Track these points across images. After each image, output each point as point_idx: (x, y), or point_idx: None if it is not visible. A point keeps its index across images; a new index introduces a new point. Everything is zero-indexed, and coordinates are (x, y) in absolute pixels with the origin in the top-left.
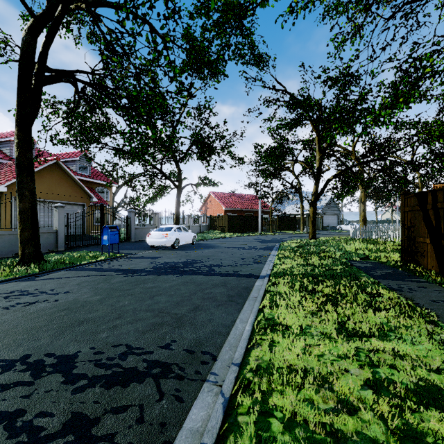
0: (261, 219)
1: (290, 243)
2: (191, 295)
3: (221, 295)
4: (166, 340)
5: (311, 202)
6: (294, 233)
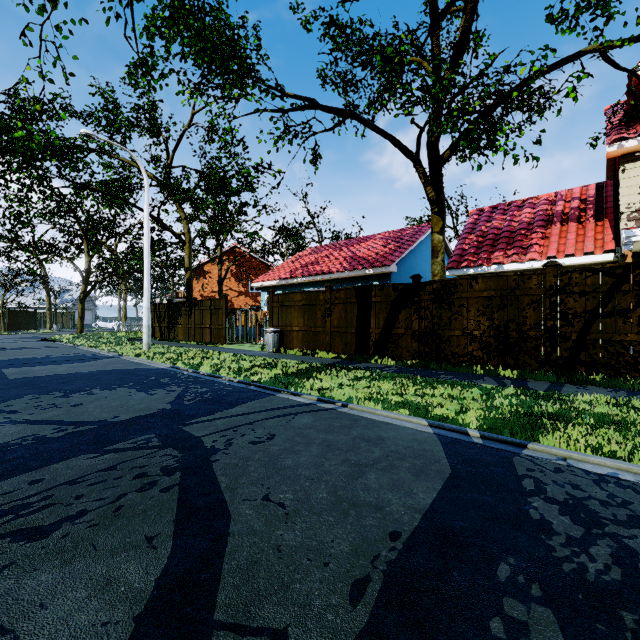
0: None
1: (63, 337)
2: (52, 350)
3: (68, 349)
4: (73, 352)
5: (81, 300)
6: (40, 332)
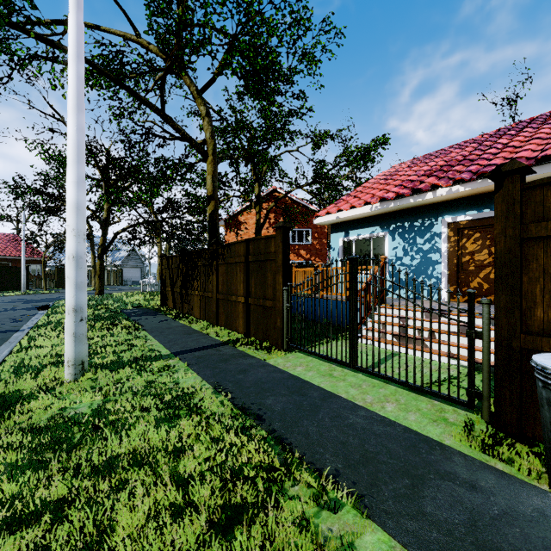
0: (26, 272)
1: None
2: None
3: None
4: None
5: (98, 255)
6: None
